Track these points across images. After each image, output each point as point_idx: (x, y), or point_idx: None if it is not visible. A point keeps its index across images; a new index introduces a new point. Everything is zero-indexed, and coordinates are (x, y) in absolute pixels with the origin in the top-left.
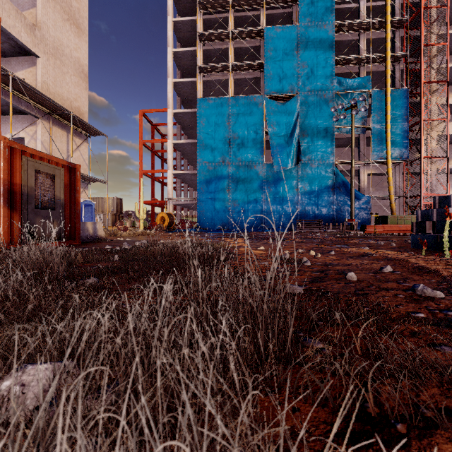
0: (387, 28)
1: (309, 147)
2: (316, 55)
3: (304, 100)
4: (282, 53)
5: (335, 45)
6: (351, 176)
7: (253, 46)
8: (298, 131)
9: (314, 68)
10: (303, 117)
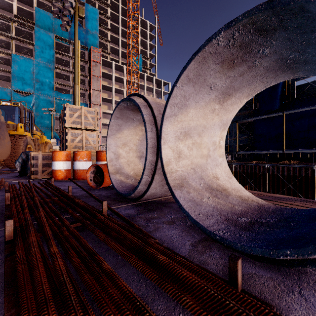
0: (78, 77)
1: (41, 121)
2: (44, 77)
3: (37, 97)
4: (24, 70)
5: (59, 74)
6: (51, 138)
7: (6, 58)
8: (34, 112)
9: (43, 83)
10: (37, 105)
